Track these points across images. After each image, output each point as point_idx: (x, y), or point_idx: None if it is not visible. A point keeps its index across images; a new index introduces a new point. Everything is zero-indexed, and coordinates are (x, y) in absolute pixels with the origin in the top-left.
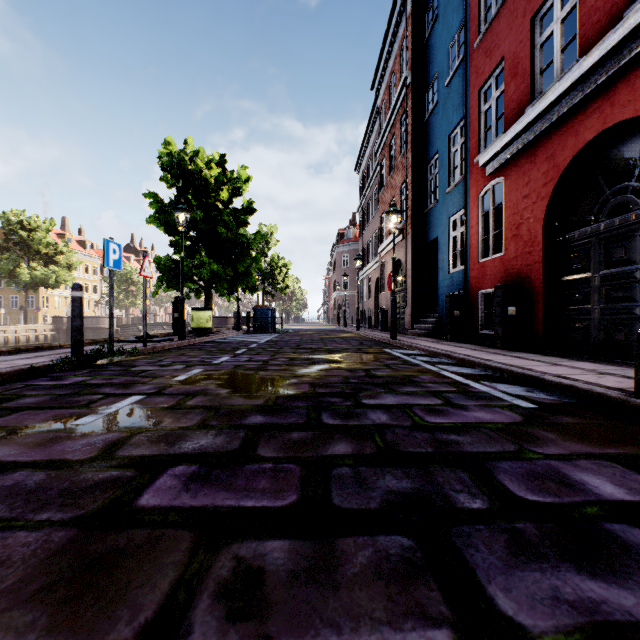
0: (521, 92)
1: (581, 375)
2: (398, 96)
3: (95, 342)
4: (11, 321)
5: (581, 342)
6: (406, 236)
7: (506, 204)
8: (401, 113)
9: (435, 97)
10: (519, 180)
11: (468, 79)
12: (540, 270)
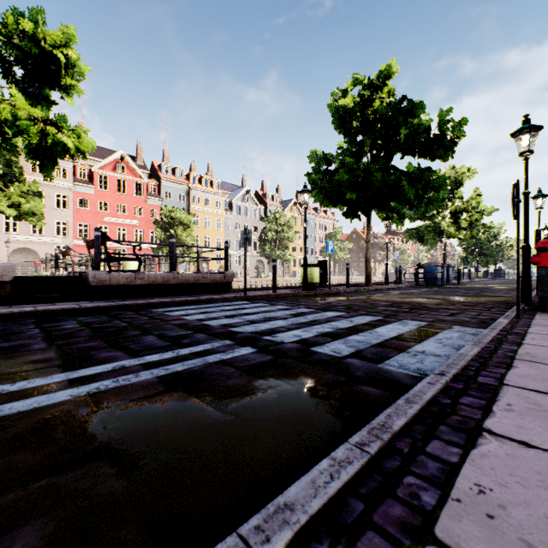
0: None
1: None
2: None
3: None
4: None
5: None
6: None
7: None
8: None
9: None
10: None
11: None
12: None
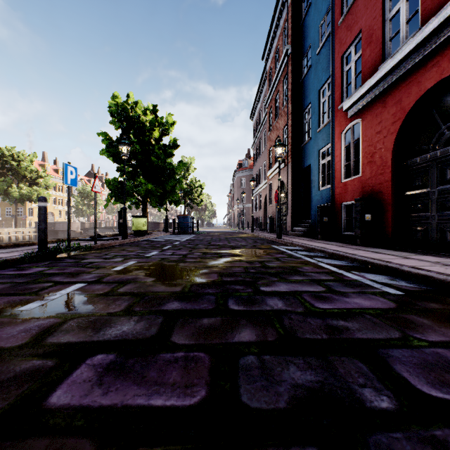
0: (375, 55)
1: (431, 266)
2: (281, 63)
3: (60, 240)
4: (6, 225)
5: (422, 240)
6: (287, 164)
7: (363, 138)
8: (284, 75)
9: (308, 63)
10: (373, 120)
11: (334, 48)
12: (390, 187)
